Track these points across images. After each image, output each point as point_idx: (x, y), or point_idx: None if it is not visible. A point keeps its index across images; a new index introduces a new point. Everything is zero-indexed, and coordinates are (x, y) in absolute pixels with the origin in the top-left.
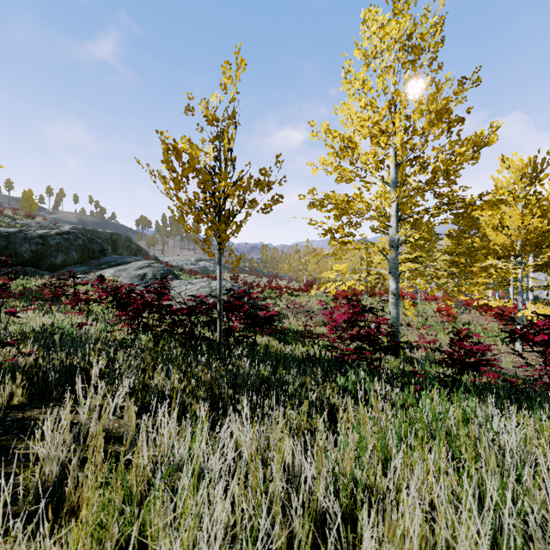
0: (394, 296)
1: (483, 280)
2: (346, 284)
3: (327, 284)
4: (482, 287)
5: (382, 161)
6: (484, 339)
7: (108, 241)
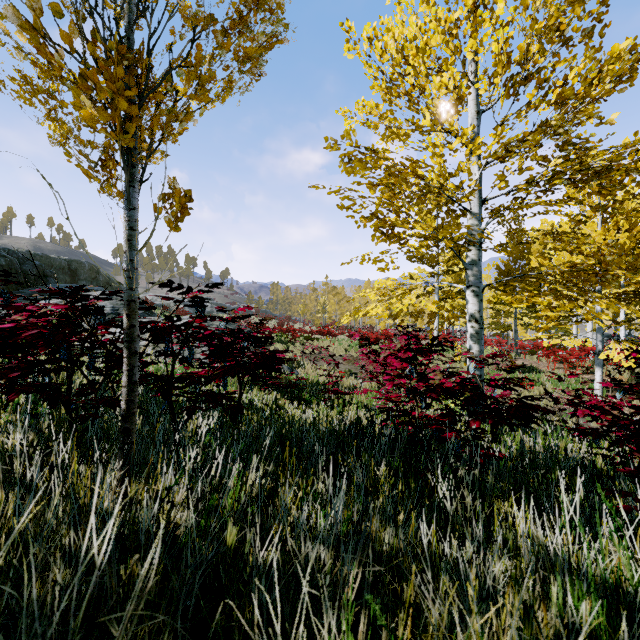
0: (476, 324)
1: (556, 313)
2: (404, 301)
3: (368, 306)
4: (553, 323)
5: (461, 98)
6: (552, 390)
7: (65, 271)
